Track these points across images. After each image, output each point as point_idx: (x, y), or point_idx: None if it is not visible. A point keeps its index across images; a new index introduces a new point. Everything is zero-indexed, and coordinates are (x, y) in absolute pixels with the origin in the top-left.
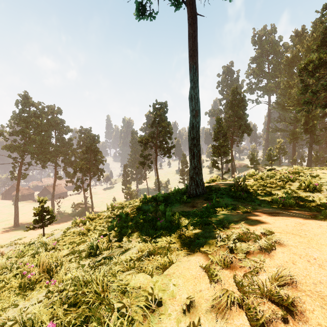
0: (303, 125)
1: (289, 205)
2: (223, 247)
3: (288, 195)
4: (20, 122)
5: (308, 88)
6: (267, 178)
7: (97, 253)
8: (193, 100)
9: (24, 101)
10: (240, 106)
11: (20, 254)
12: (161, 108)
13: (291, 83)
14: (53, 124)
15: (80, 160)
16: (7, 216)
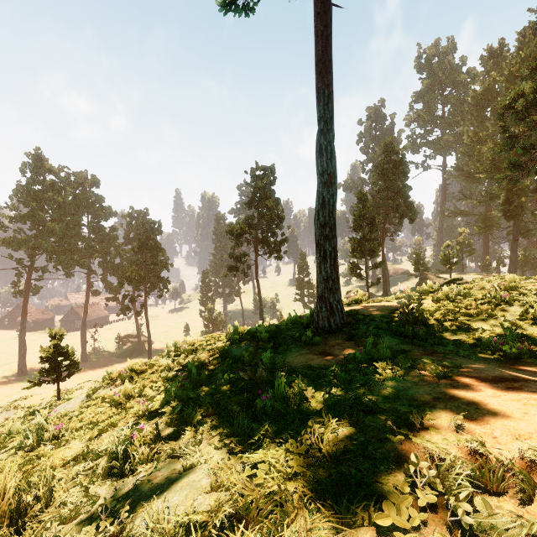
0: (502, 205)
1: (516, 354)
2: (433, 506)
3: (511, 334)
4: (28, 200)
5: (516, 140)
6: (458, 298)
7: (126, 470)
8: (324, 154)
9: (36, 164)
10: (398, 173)
11: (5, 439)
12: (264, 176)
13: (482, 135)
14: (85, 203)
15: (129, 264)
16: (8, 357)
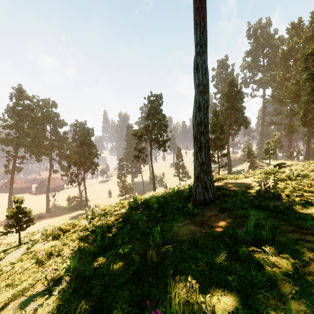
0: (301, 118)
1: None
2: None
3: None
4: (13, 116)
5: None
6: (298, 178)
7: None
8: (200, 70)
9: (18, 94)
10: (237, 98)
11: None
12: (156, 100)
13: (287, 76)
14: (48, 117)
15: (74, 154)
16: (3, 210)
